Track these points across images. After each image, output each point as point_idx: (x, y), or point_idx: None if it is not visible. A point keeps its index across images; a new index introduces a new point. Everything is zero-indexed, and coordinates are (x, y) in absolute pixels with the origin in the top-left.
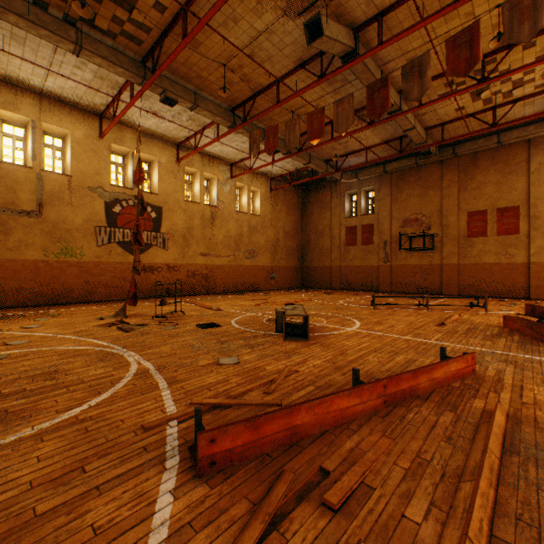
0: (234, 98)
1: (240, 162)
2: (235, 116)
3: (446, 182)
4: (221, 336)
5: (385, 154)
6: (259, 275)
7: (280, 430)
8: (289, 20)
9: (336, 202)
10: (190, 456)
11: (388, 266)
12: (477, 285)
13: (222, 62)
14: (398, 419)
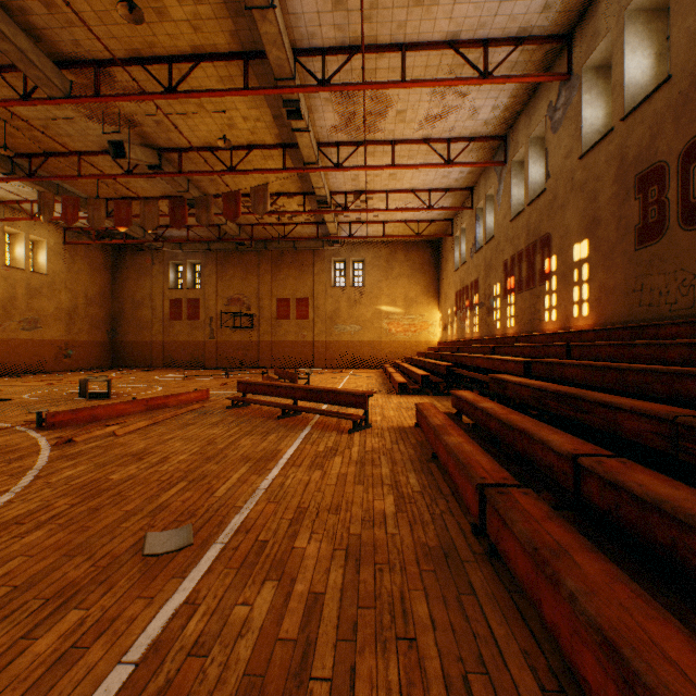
0: (15, 147)
1: (15, 203)
2: (16, 164)
3: (263, 270)
4: (20, 404)
5: (209, 234)
6: (46, 352)
7: (88, 415)
8: (94, 122)
9: (159, 270)
10: (40, 428)
11: (215, 342)
12: (284, 358)
13: (3, 118)
14: (152, 412)
